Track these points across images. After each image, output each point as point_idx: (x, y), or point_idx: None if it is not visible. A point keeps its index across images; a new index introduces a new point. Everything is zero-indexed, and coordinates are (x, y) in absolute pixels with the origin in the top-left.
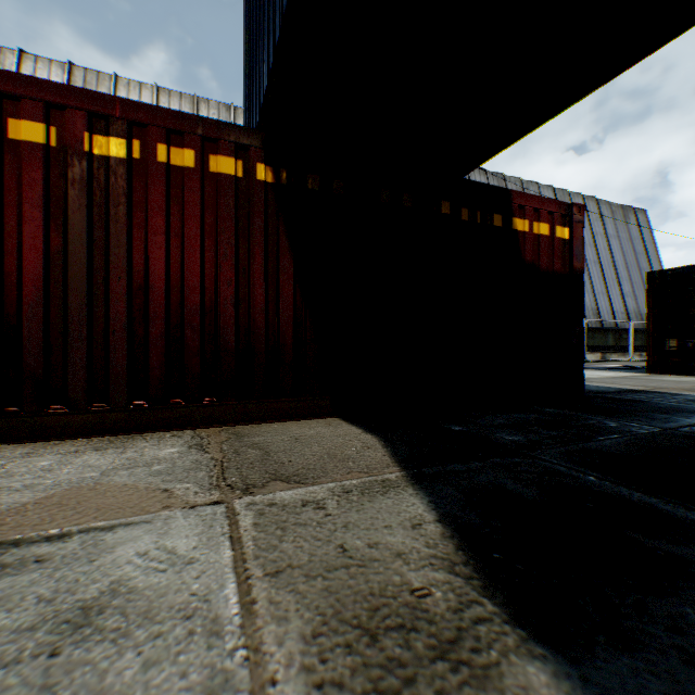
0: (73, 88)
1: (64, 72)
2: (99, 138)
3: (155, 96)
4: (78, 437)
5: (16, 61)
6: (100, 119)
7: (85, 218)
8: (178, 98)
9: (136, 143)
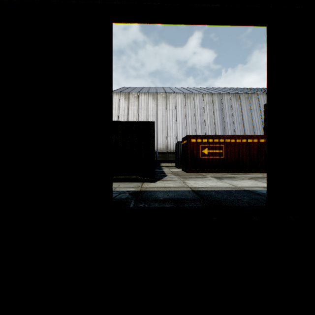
0: (258, 135)
1: (183, 95)
2: (260, 140)
3: (202, 96)
4: (259, 173)
5: (175, 95)
6: (260, 138)
7: (259, 149)
8: (207, 94)
9: (264, 139)
